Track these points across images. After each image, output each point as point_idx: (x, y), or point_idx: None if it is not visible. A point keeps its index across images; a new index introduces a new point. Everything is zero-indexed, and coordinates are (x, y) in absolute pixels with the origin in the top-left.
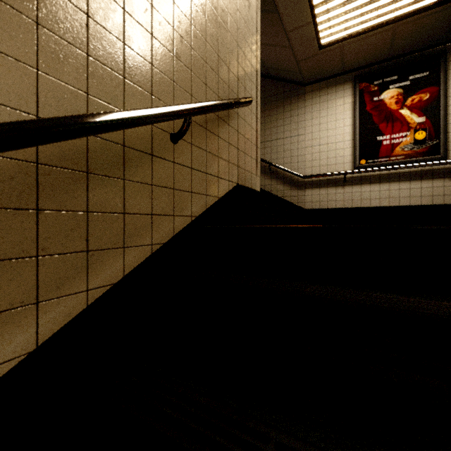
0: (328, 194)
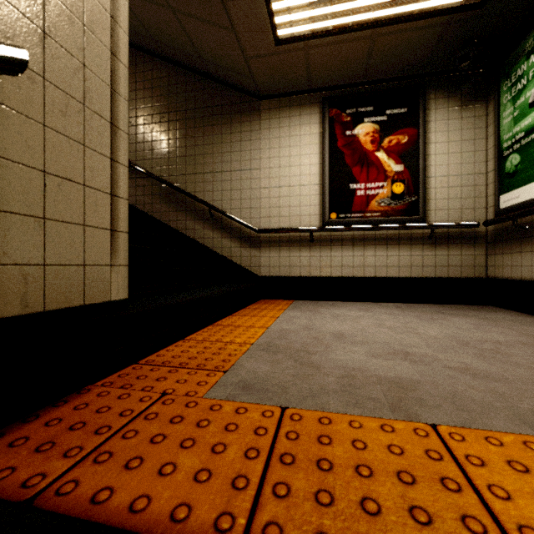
0: (290, 257)
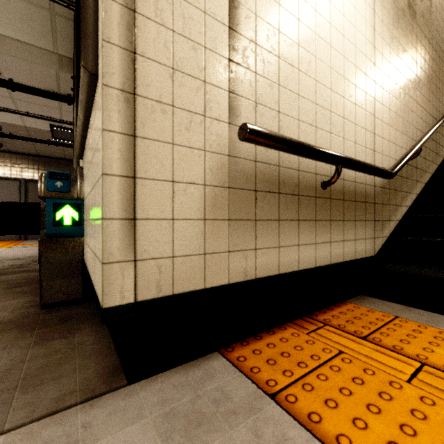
0: None
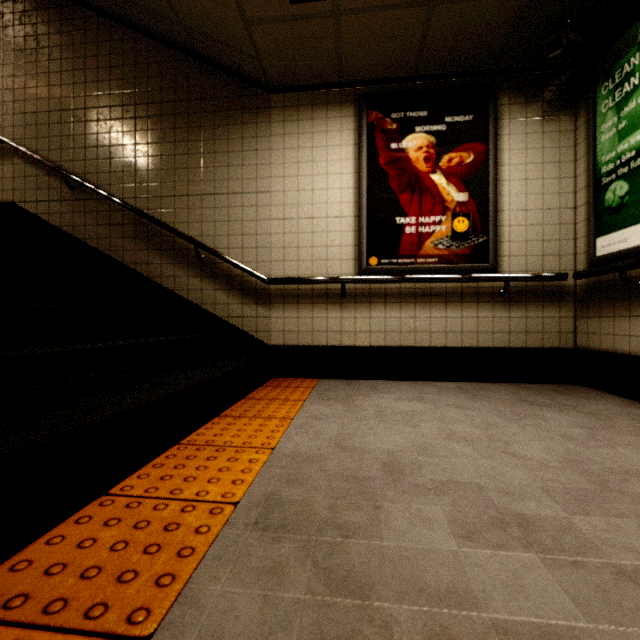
0: (313, 318)
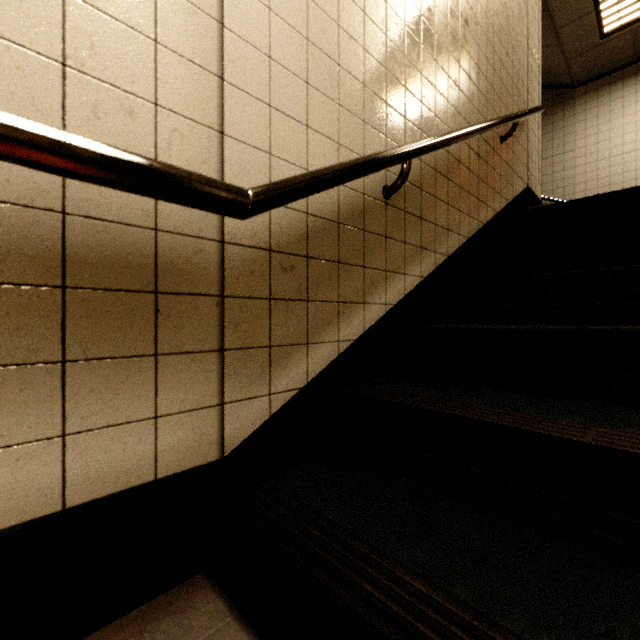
0: None
